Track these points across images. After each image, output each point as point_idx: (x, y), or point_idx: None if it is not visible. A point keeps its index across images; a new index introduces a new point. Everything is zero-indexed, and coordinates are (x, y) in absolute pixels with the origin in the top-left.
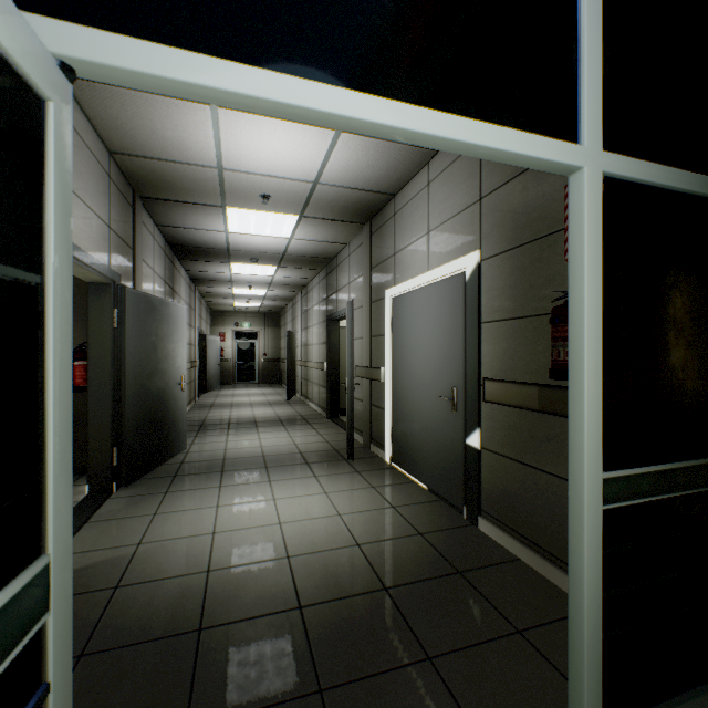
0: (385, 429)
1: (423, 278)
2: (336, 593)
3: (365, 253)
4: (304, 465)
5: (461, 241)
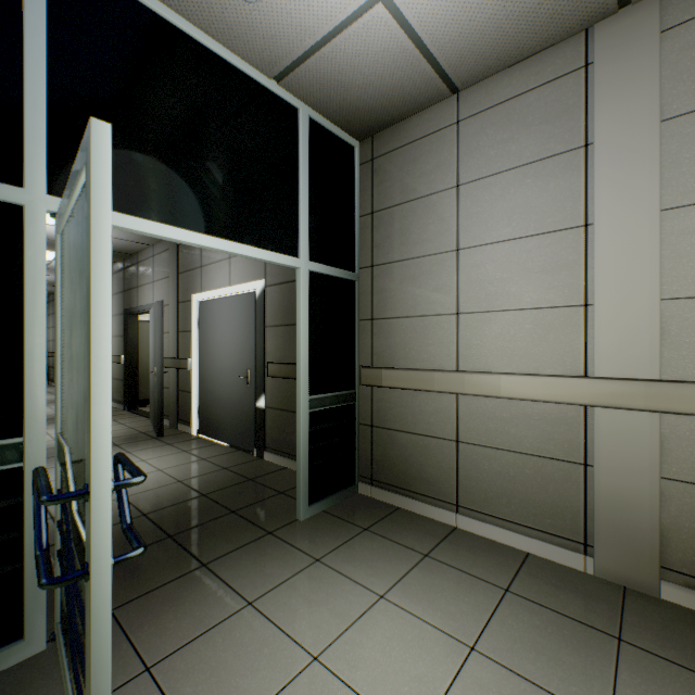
0: (193, 409)
1: (226, 290)
2: (170, 504)
3: (172, 259)
4: (114, 446)
5: (254, 271)
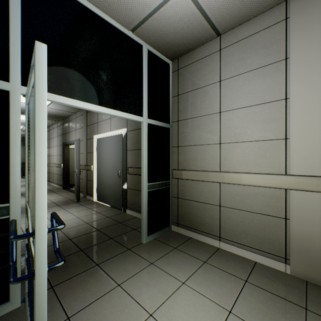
0: (94, 189)
1: (109, 133)
2: (82, 234)
3: (84, 119)
4: (57, 206)
5: (122, 124)
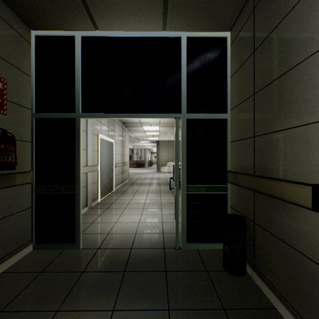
0: None
1: None
2: (87, 315)
3: None
4: None
5: None
